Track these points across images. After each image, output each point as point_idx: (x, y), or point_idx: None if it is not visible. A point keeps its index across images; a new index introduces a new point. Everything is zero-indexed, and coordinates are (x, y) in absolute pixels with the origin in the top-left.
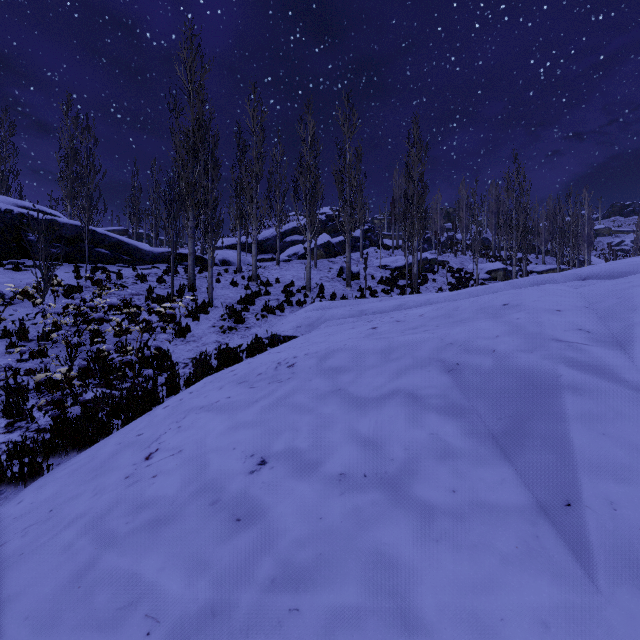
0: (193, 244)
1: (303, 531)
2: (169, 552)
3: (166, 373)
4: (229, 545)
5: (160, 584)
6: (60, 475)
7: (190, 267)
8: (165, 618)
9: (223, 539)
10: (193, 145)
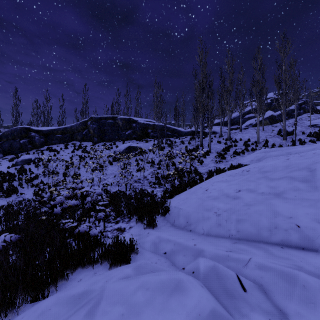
0: (202, 127)
1: (251, 200)
2: (219, 202)
3: (198, 176)
4: (233, 201)
5: (218, 205)
6: (183, 194)
7: (200, 136)
8: (221, 208)
9: (231, 201)
10: (202, 86)
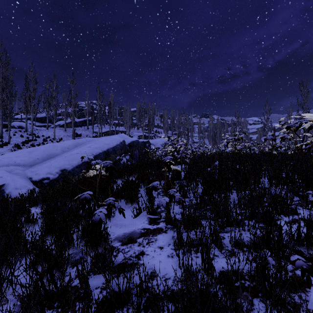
0: (2, 121)
1: (5, 159)
2: None
3: None
4: None
5: None
6: None
7: (0, 129)
8: None
9: None
10: (2, 85)
